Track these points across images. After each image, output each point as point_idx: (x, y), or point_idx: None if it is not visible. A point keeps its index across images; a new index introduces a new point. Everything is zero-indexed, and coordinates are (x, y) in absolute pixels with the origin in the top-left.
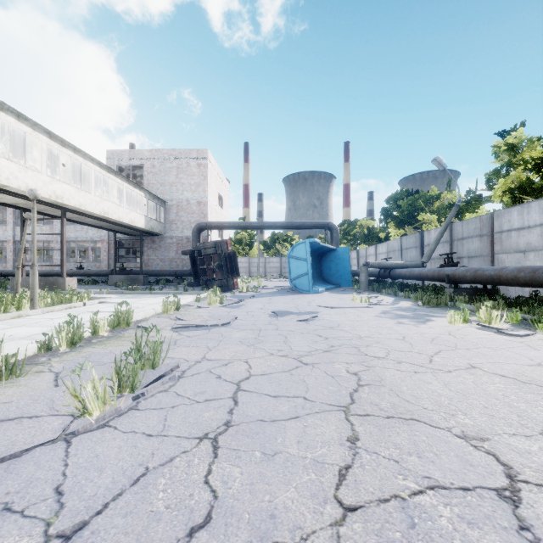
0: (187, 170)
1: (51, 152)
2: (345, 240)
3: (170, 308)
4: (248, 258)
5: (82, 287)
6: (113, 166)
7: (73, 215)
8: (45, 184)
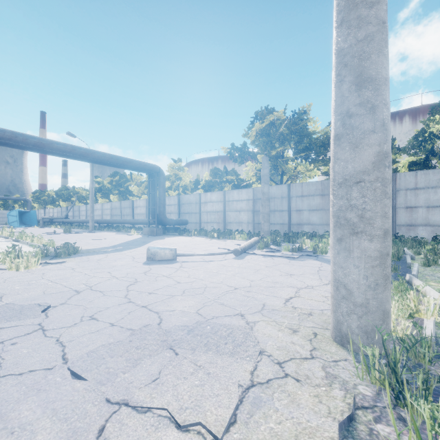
0: None
1: None
2: (38, 202)
3: None
4: None
5: None
6: None
7: None
8: None
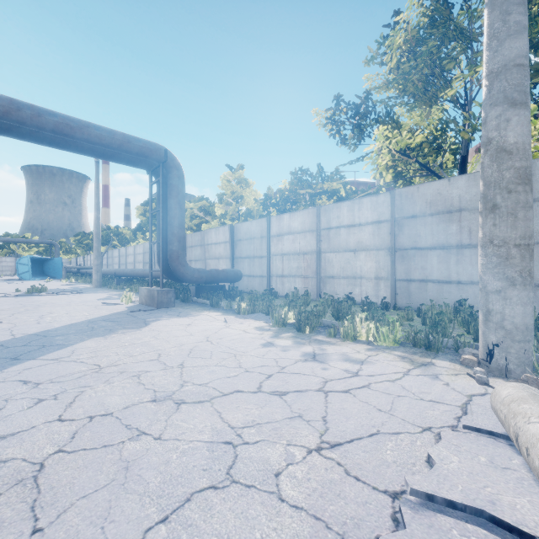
0: None
1: None
2: (80, 247)
3: None
4: None
5: None
6: None
7: None
8: None
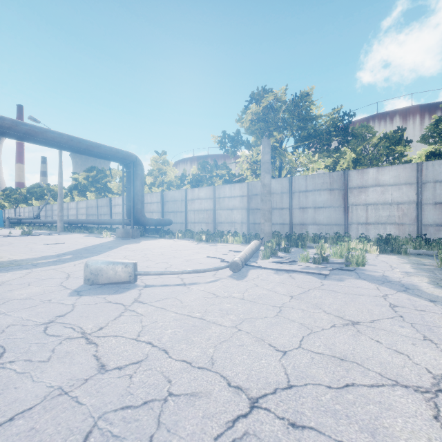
0: None
1: None
2: (8, 200)
3: None
4: None
5: None
6: None
7: None
8: None
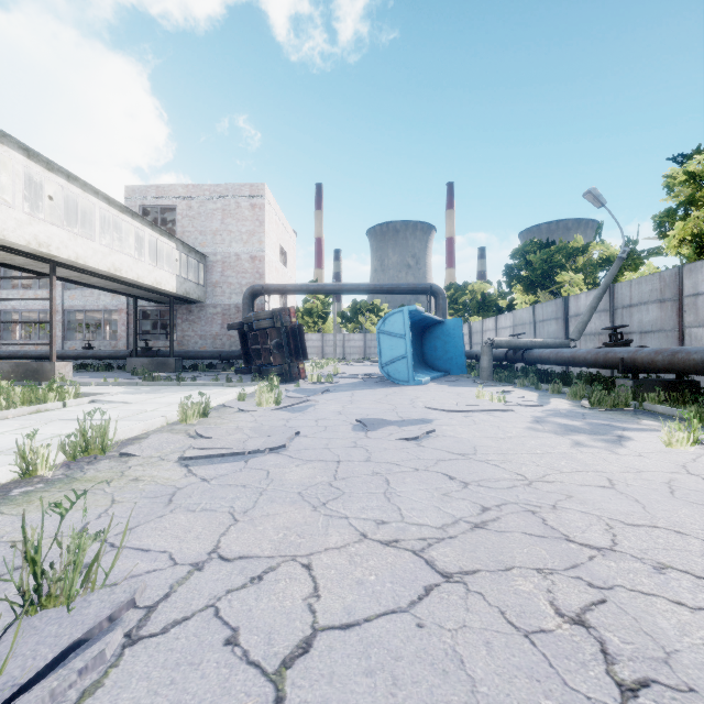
0: (236, 214)
1: (37, 181)
2: (452, 310)
3: (191, 414)
4: (321, 334)
5: (88, 374)
6: (134, 208)
7: (70, 273)
8: (20, 225)
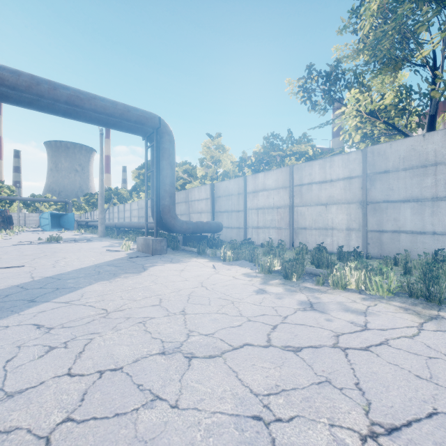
0: None
1: None
2: (88, 205)
3: None
4: None
5: None
6: None
7: None
8: None
